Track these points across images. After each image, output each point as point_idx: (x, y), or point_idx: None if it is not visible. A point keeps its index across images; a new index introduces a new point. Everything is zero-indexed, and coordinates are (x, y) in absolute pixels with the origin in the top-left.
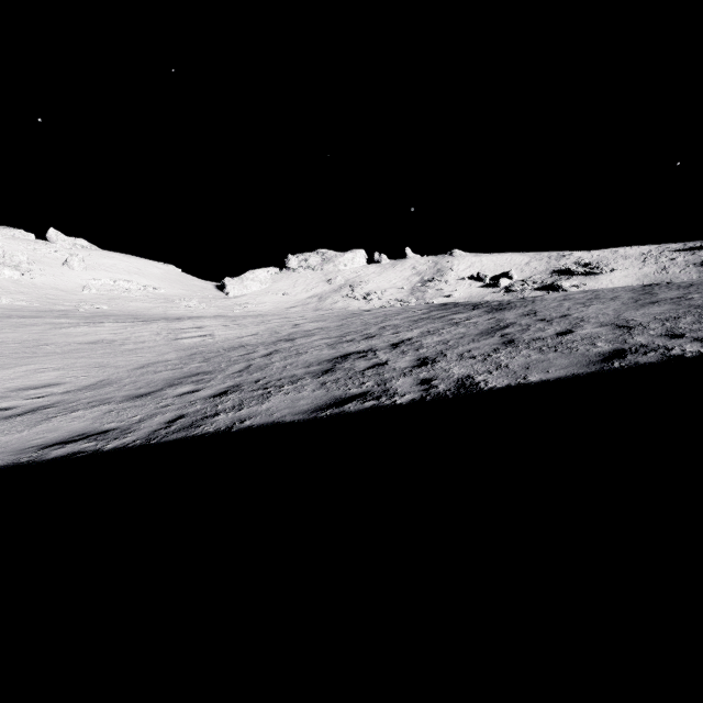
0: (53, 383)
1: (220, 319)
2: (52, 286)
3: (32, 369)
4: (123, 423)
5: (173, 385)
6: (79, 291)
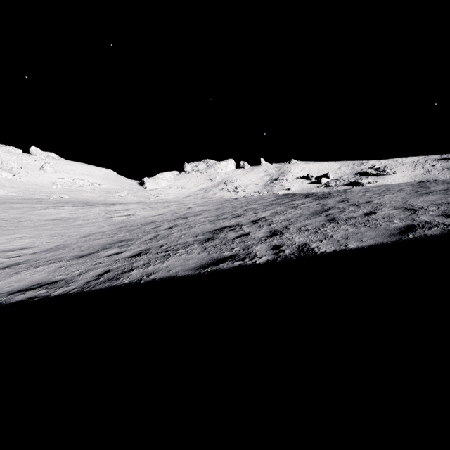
0: (26, 247)
1: (140, 204)
2: (32, 183)
3: (13, 237)
4: (68, 276)
5: (105, 248)
6: (50, 186)
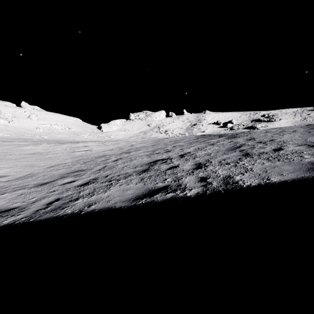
0: (3, 176)
1: (96, 142)
2: (22, 127)
3: None
4: (24, 203)
5: (63, 177)
6: (34, 130)
